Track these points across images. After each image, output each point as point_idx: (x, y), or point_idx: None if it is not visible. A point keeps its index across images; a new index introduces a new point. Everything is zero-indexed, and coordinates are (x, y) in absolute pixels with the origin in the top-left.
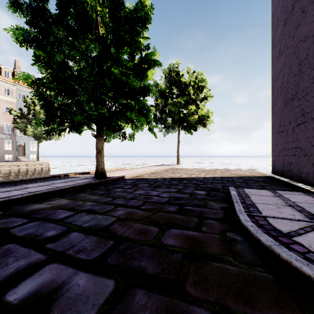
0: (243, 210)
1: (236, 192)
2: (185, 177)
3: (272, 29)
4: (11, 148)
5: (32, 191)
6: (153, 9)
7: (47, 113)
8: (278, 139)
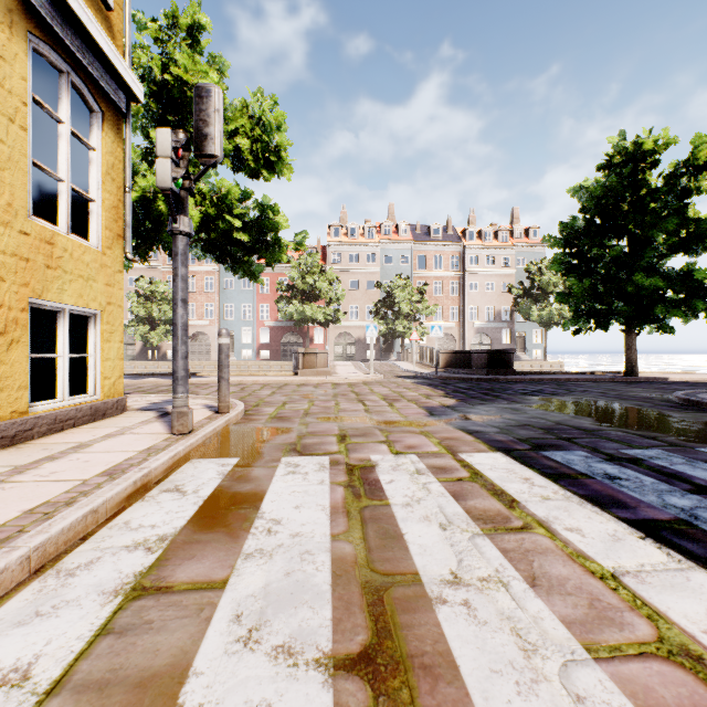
0: None
1: None
2: None
3: None
4: (507, 342)
5: (567, 377)
6: (690, 192)
7: (574, 315)
8: None
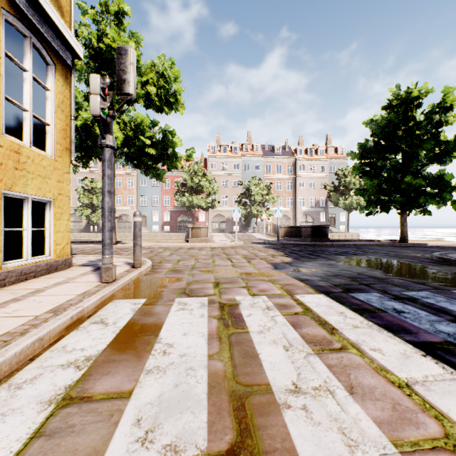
0: None
1: None
2: None
3: None
4: (323, 220)
5: (362, 243)
6: (441, 124)
7: (367, 203)
8: None
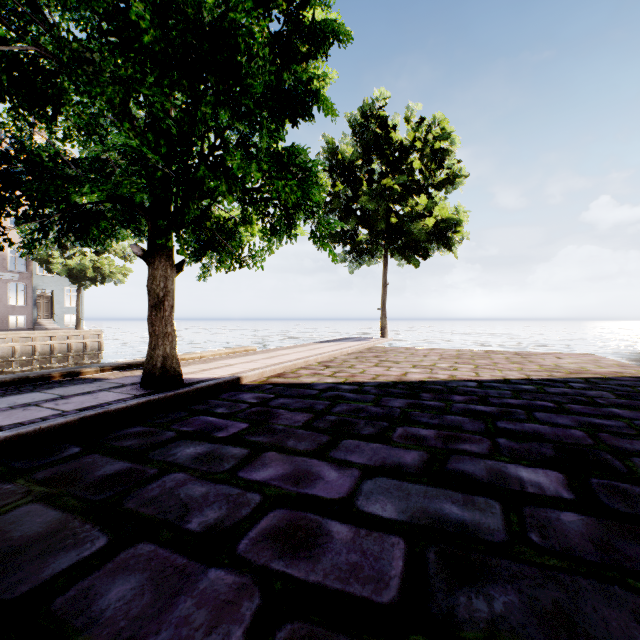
0: None
1: None
2: (419, 379)
3: None
4: (23, 302)
5: None
6: None
7: None
8: None
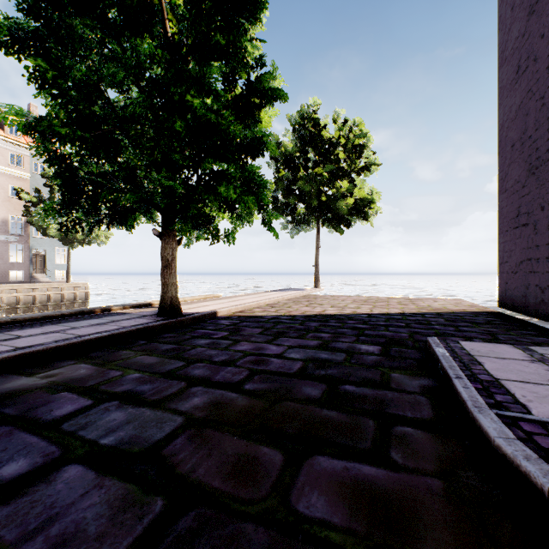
0: (483, 401)
1: (445, 349)
2: (332, 313)
3: (499, 30)
4: (21, 260)
5: (24, 345)
6: None
7: (65, 189)
8: (514, 241)
